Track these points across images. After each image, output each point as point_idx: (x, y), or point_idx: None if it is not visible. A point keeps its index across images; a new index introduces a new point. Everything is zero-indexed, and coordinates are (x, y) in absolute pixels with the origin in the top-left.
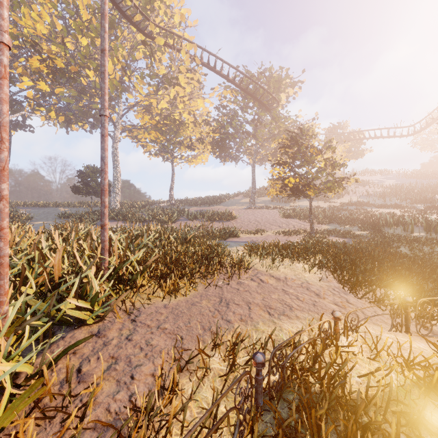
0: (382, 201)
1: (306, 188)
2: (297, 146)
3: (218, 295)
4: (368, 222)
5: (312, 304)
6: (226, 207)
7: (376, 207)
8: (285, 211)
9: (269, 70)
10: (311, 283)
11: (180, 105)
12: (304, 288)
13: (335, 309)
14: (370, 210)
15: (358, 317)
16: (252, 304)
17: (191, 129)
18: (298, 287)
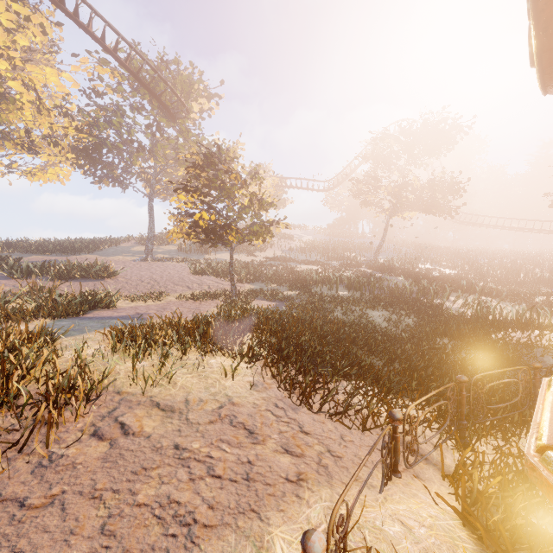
0: (303, 257)
1: (226, 230)
2: (213, 167)
3: None
4: (295, 280)
5: (244, 477)
6: (103, 256)
7: (299, 262)
8: (198, 265)
9: (175, 61)
10: (237, 402)
11: (1, 61)
12: (225, 420)
13: (290, 472)
14: (294, 266)
15: (348, 507)
16: None
17: (31, 117)
18: (213, 423)
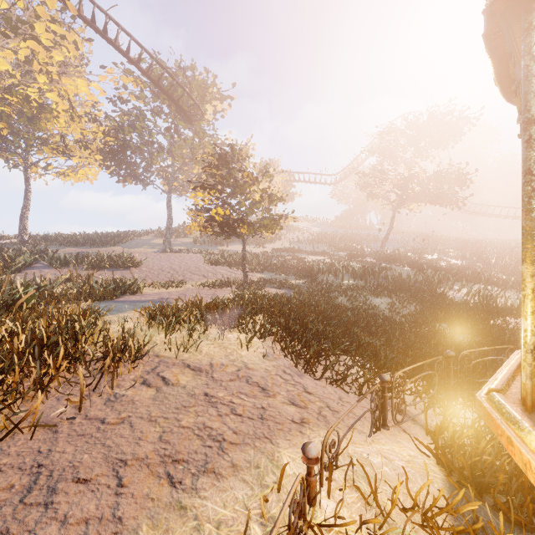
0: (311, 248)
1: (239, 224)
2: (227, 166)
3: (33, 459)
4: (303, 270)
5: (259, 417)
6: (127, 248)
7: (307, 253)
8: (212, 256)
9: (192, 67)
10: (251, 367)
11: (40, 76)
12: (243, 380)
13: (295, 416)
14: (302, 257)
15: (339, 435)
16: (128, 466)
17: (65, 123)
18: (233, 381)
